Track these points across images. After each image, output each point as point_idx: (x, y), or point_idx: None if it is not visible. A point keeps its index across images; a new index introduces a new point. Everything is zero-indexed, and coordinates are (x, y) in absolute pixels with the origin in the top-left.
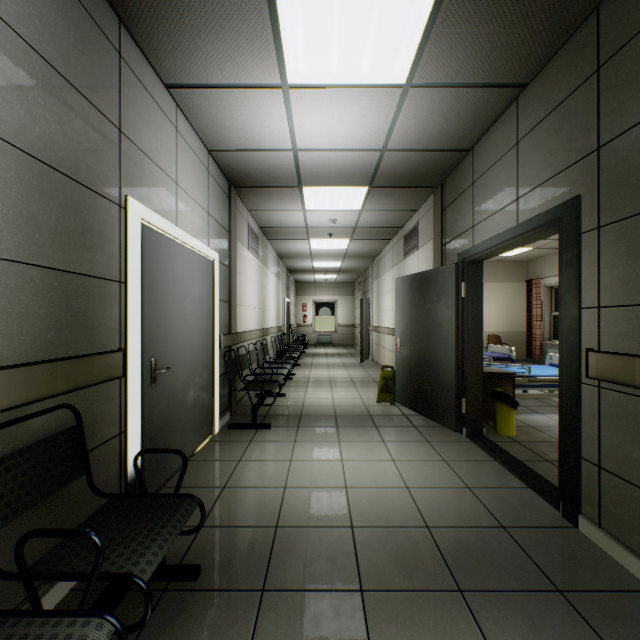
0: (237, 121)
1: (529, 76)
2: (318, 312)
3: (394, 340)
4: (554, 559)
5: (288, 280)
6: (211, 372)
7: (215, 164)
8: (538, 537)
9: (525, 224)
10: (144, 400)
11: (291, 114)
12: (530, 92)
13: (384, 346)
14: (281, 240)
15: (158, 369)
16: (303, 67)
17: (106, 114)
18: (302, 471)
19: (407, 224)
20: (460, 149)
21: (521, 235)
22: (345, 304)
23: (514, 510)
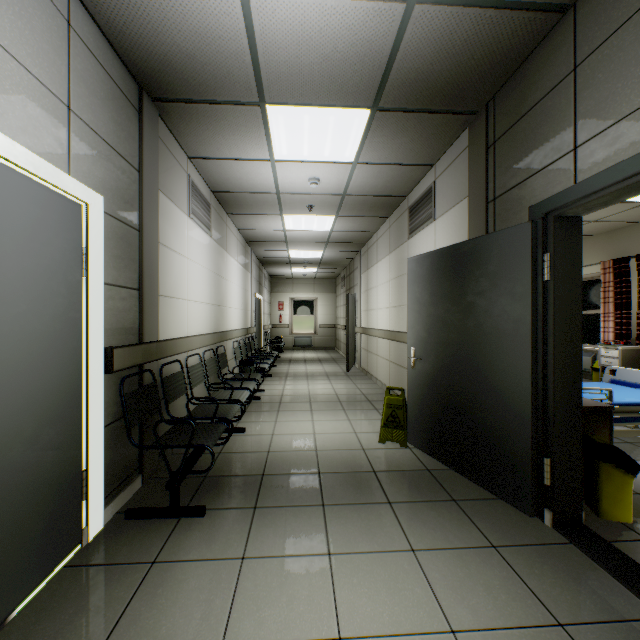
0: None
1: None
2: (296, 311)
3: (392, 346)
4: None
5: (260, 273)
6: (77, 423)
7: (95, 26)
8: None
9: None
10: None
11: None
12: None
13: (376, 352)
14: (246, 215)
15: None
16: None
17: None
18: None
19: (414, 190)
20: (551, 6)
21: None
22: (326, 302)
23: None
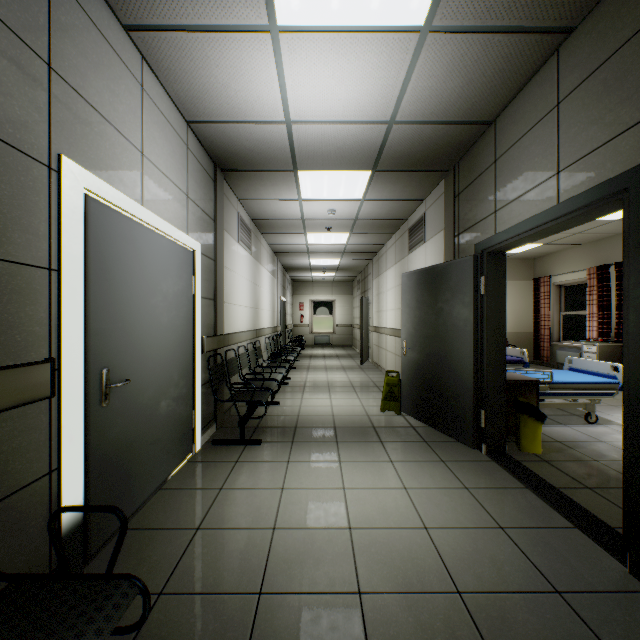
0: (218, 81)
1: (578, 16)
2: (315, 312)
3: (397, 342)
4: None
5: (284, 278)
6: (191, 381)
7: (196, 140)
8: (608, 609)
9: (571, 202)
10: (90, 424)
11: (282, 71)
12: (577, 38)
13: (385, 348)
14: (276, 234)
15: (113, 382)
16: None
17: (24, 38)
18: (296, 504)
19: (412, 216)
20: (480, 122)
21: (564, 216)
22: (343, 304)
23: (566, 563)
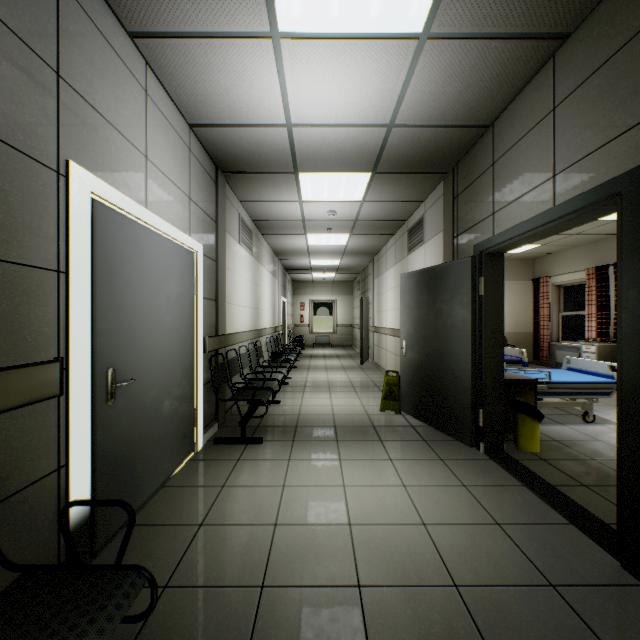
0: (220, 86)
1: (573, 23)
2: (316, 312)
3: (397, 342)
4: (630, 639)
5: (285, 279)
6: (193, 380)
7: (198, 143)
8: (600, 602)
9: (566, 205)
10: (96, 422)
11: (284, 76)
12: (573, 44)
13: (385, 348)
14: (276, 235)
15: (118, 381)
16: (297, 7)
17: (34, 48)
18: (297, 501)
19: (412, 217)
20: (478, 125)
21: (560, 219)
22: (343, 304)
23: (560, 558)
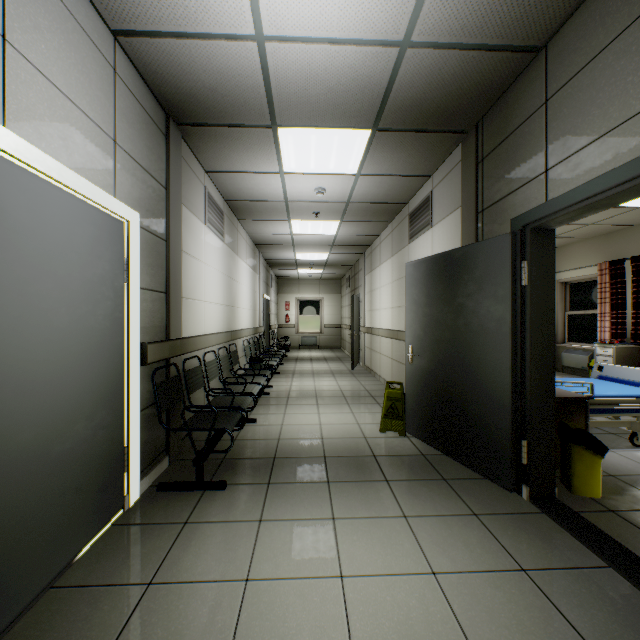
0: None
1: None
2: (302, 311)
3: (394, 344)
4: None
5: (268, 275)
6: (121, 406)
7: (133, 69)
8: None
9: None
10: None
11: None
12: None
13: (380, 351)
14: (255, 221)
15: None
16: None
17: None
18: (265, 618)
19: (414, 198)
20: (525, 47)
21: None
22: (331, 303)
23: None
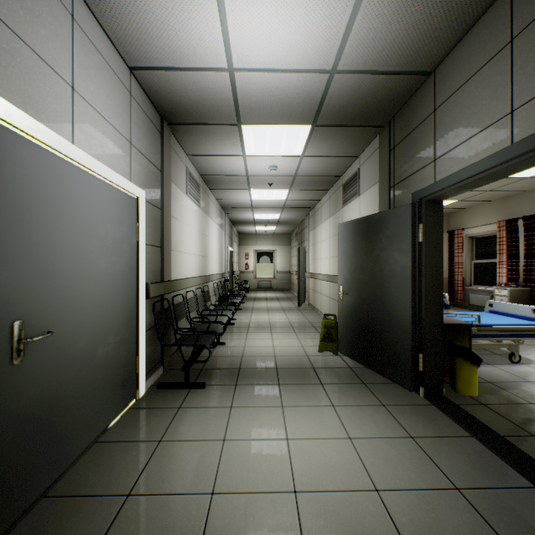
0: (156, 17)
1: None
2: (259, 260)
3: (331, 286)
4: None
5: (231, 231)
6: (134, 327)
7: (141, 89)
8: None
9: (530, 140)
10: None
11: (223, 7)
12: None
13: (321, 292)
14: (223, 190)
15: (30, 335)
16: None
17: None
18: (237, 460)
19: (346, 172)
20: (420, 72)
21: (520, 156)
22: (283, 253)
23: None
